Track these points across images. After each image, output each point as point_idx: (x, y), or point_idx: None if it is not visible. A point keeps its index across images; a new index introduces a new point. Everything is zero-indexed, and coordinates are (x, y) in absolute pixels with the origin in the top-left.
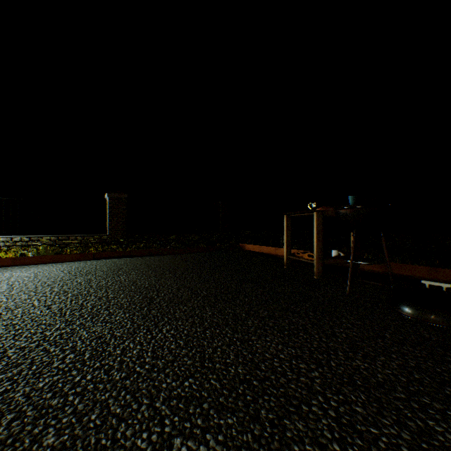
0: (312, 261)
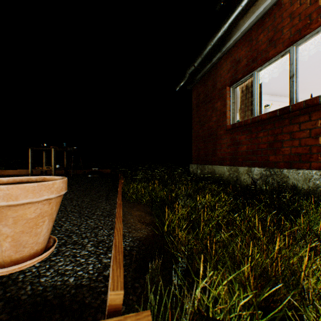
0: (51, 169)
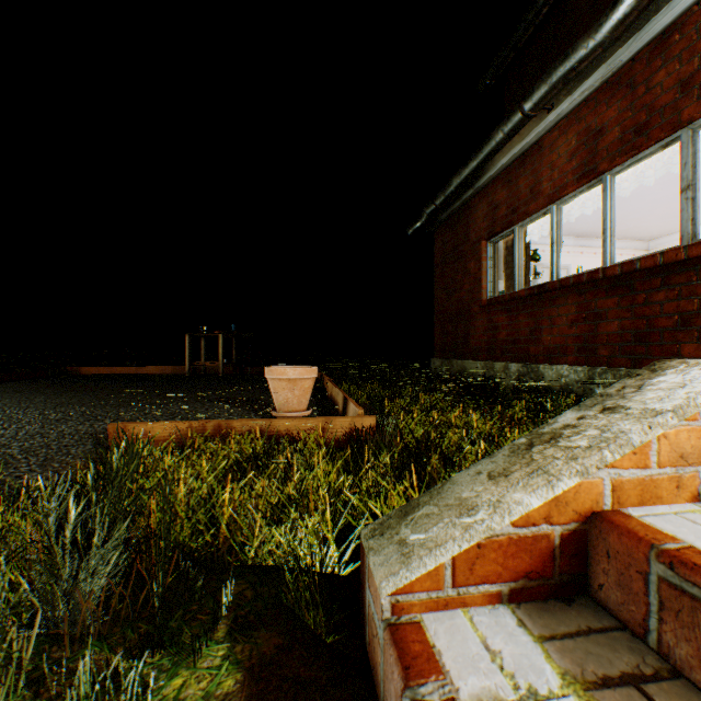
0: (217, 366)
